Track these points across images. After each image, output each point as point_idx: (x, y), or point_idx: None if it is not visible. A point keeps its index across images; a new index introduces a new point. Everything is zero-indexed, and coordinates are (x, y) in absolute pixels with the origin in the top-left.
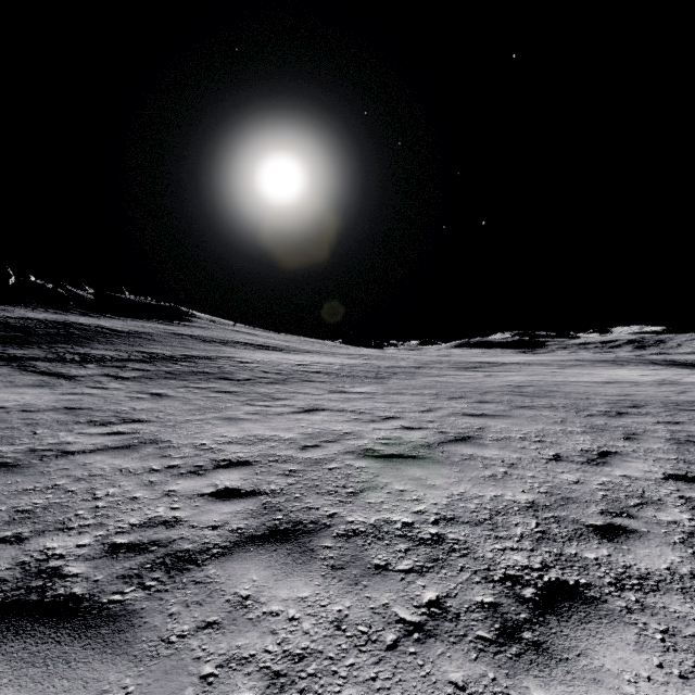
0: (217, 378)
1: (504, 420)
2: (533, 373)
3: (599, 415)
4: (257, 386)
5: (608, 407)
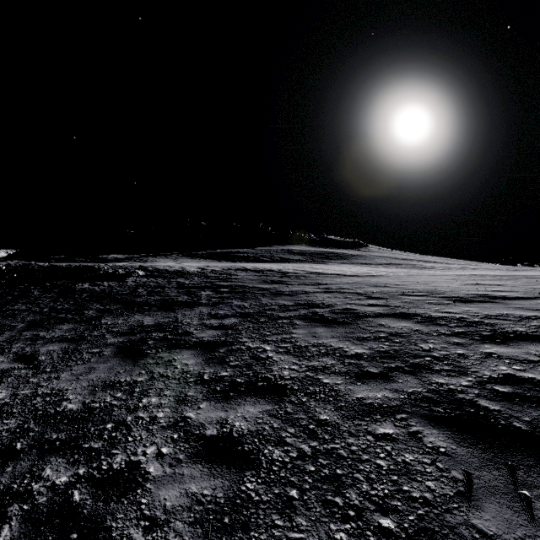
0: (429, 268)
1: None
2: None
3: None
4: (451, 270)
5: None
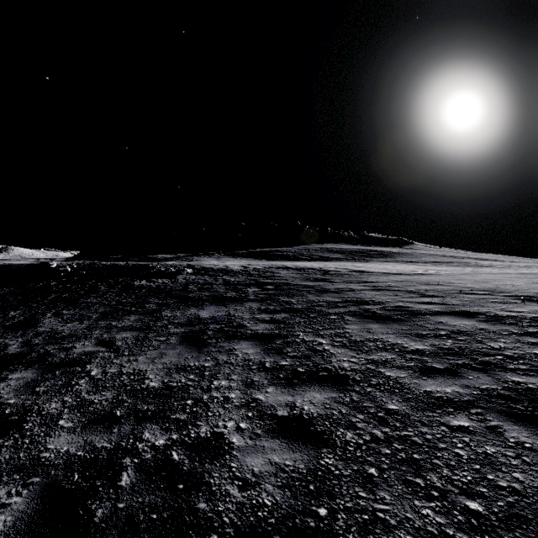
0: (486, 267)
1: None
2: None
3: None
4: (513, 268)
5: None
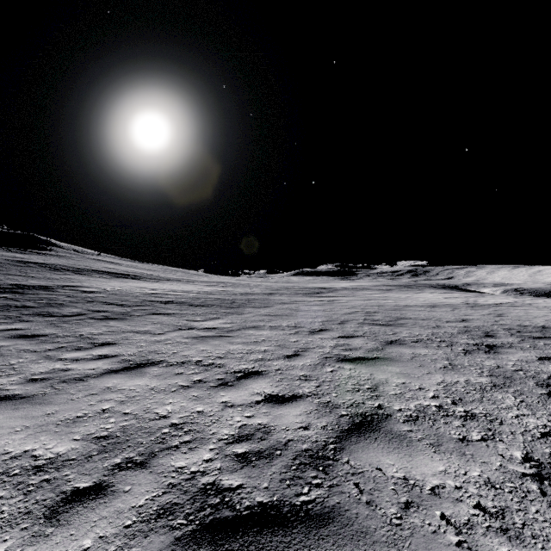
0: (34, 314)
1: (390, 368)
2: (366, 297)
3: (475, 350)
4: (84, 323)
5: (469, 338)
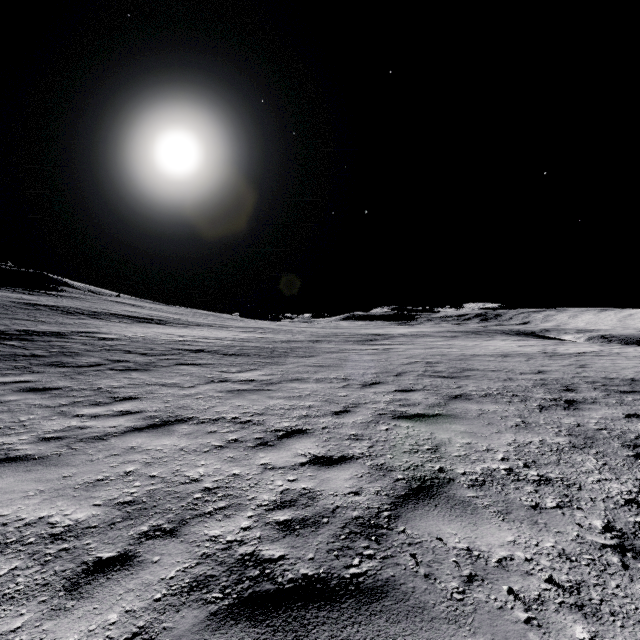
0: (46, 364)
1: (454, 427)
2: (427, 345)
3: (552, 406)
4: (103, 375)
5: (546, 392)
